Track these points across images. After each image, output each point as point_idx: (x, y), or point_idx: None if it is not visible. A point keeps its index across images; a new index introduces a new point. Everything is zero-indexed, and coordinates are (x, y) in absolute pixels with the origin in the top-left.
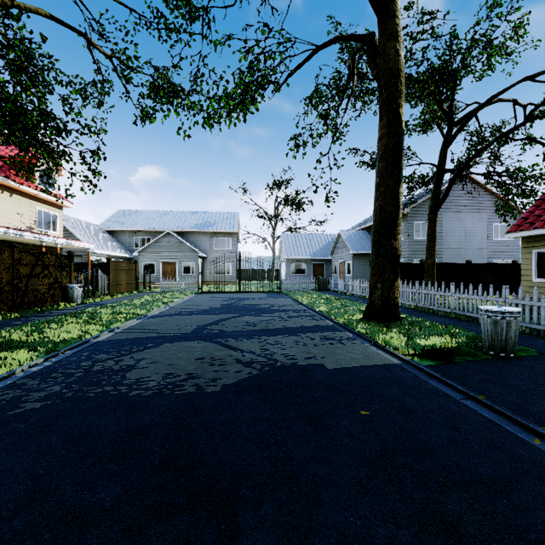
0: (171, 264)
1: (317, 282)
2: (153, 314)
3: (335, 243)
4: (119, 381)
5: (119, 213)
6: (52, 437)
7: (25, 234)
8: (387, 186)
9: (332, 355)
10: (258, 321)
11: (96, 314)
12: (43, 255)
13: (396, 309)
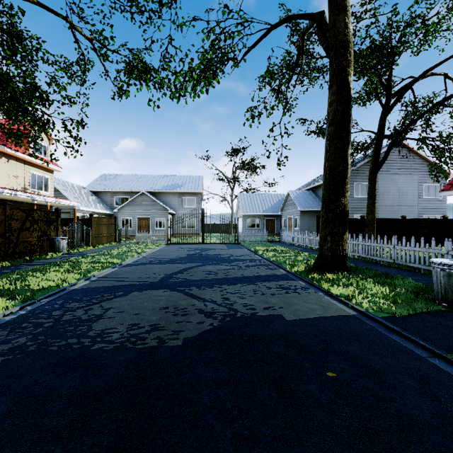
0: (145, 219)
1: (269, 234)
2: (127, 263)
3: (285, 201)
4: (84, 333)
5: (102, 176)
6: (0, 402)
7: (19, 194)
8: (337, 147)
9: (289, 305)
10: (219, 270)
11: (77, 263)
12: (33, 212)
13: (344, 260)
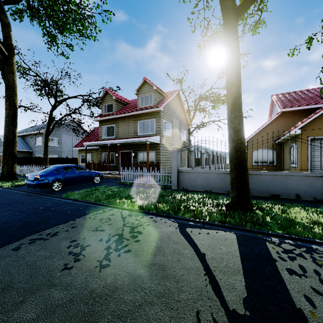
0: None
1: None
2: None
3: None
4: None
5: None
6: None
7: None
8: (9, 128)
9: None
10: None
11: None
12: None
13: (15, 175)
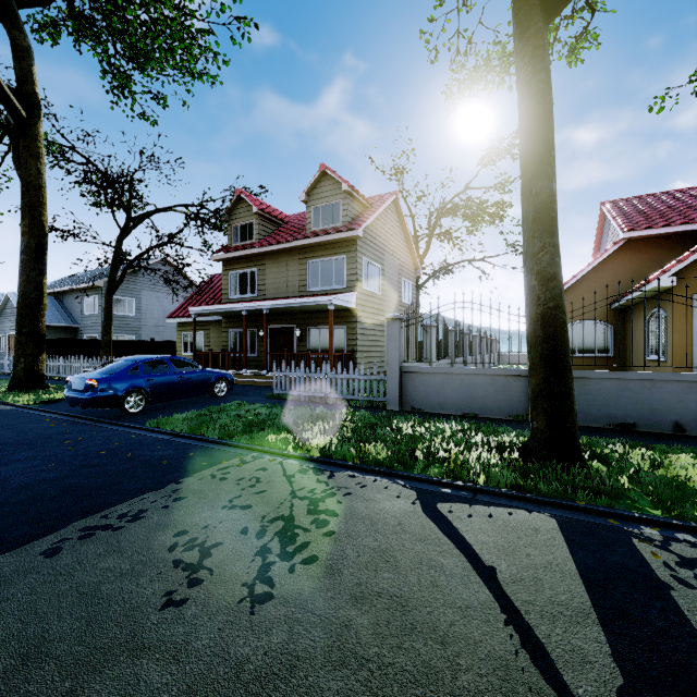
0: None
1: None
2: None
3: (2, 307)
4: None
5: None
6: None
7: None
8: (30, 276)
9: None
10: None
11: None
12: None
13: (42, 379)
